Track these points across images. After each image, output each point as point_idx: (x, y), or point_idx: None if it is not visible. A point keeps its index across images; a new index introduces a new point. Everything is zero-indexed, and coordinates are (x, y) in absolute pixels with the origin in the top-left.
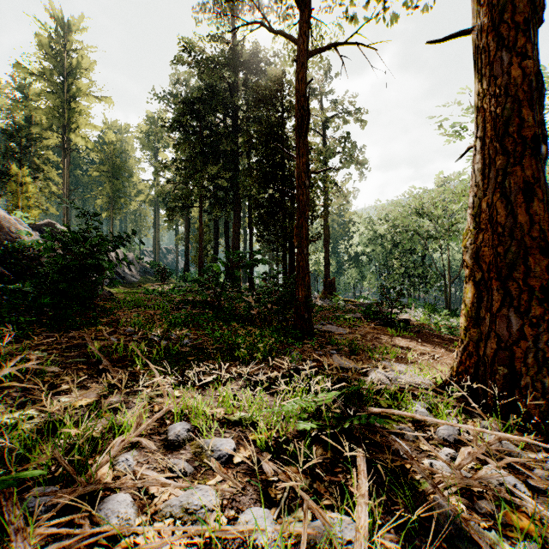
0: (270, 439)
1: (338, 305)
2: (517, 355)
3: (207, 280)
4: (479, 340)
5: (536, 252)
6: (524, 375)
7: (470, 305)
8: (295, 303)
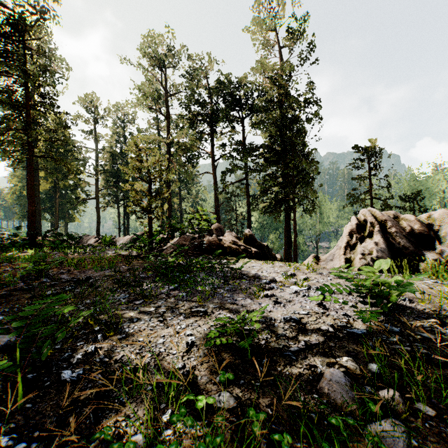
0: None
1: None
2: None
3: None
4: None
5: None
6: None
7: None
8: None
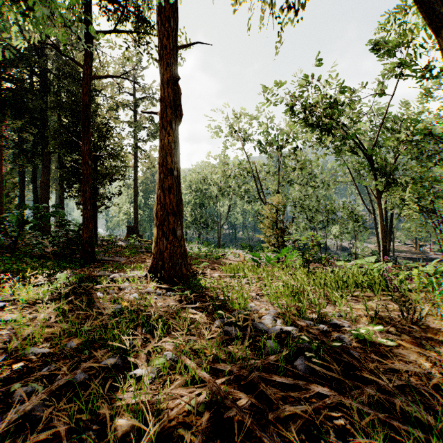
0: (29, 299)
1: (134, 244)
2: (165, 256)
3: (3, 227)
4: (157, 252)
5: (171, 214)
6: (166, 263)
7: (155, 237)
8: (81, 242)
